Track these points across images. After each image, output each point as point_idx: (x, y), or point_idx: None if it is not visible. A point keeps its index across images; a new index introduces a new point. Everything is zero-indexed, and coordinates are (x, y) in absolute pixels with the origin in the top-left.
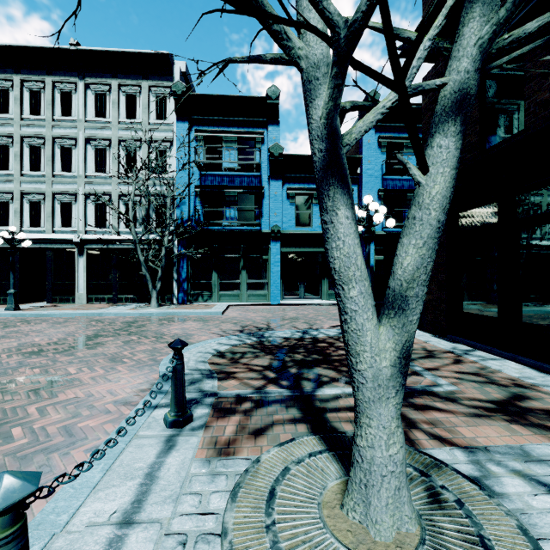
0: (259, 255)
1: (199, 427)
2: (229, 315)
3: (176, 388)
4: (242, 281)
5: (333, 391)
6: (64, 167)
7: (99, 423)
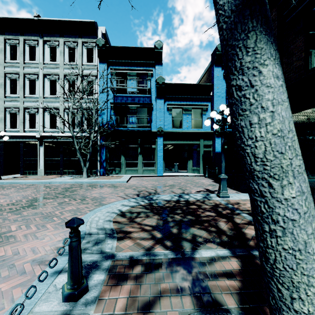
0: (149, 145)
1: (92, 300)
2: (131, 183)
3: (72, 263)
4: (139, 161)
5: (209, 253)
6: (31, 91)
7: (10, 286)
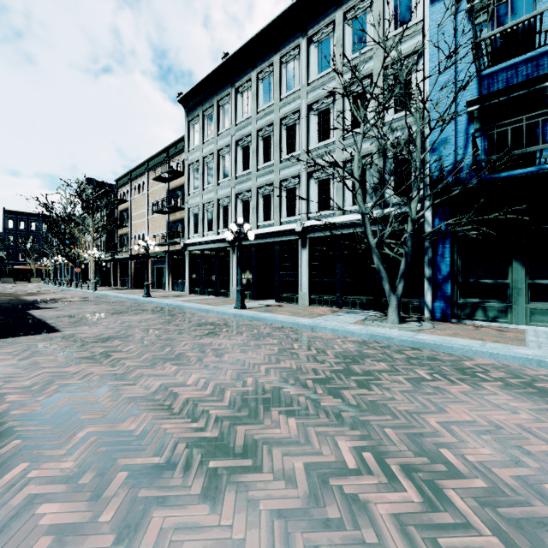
0: None
1: None
2: None
3: None
4: None
5: None
6: (289, 148)
7: None
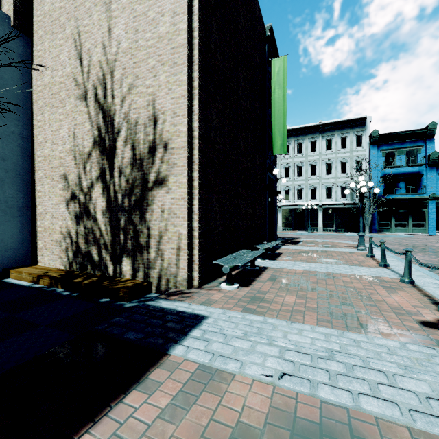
0: (419, 209)
1: None
2: (419, 237)
3: None
4: (409, 222)
5: None
6: (312, 173)
7: None
